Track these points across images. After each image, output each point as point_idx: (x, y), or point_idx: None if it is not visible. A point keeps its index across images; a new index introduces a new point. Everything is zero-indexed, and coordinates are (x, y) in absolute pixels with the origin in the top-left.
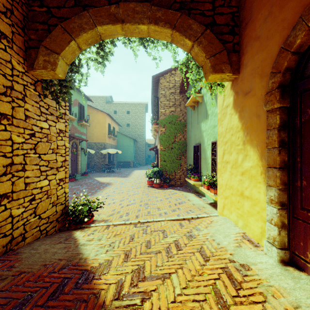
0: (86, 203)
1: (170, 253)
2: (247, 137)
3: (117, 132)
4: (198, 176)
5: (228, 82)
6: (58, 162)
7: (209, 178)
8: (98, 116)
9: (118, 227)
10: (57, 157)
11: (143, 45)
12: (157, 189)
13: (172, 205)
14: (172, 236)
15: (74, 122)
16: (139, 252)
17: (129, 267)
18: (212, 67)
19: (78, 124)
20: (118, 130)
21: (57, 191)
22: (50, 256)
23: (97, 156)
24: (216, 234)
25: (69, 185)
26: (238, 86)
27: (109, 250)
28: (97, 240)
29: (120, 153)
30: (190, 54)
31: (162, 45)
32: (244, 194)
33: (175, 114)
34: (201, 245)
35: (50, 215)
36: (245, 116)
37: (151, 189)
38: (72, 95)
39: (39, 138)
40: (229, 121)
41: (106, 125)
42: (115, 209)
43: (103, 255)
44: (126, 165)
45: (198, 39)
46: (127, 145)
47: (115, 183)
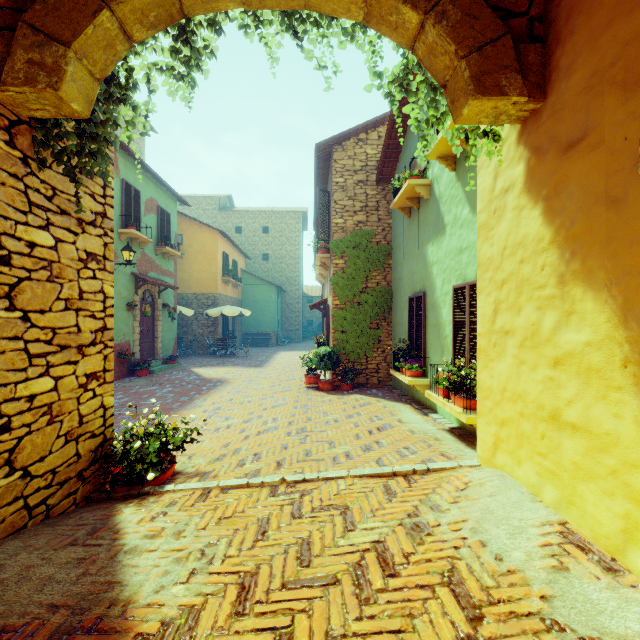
0: (156, 432)
1: (365, 585)
2: (574, 263)
3: (243, 272)
4: (421, 366)
5: (511, 128)
6: (83, 333)
7: (450, 372)
8: (200, 236)
9: (232, 496)
10: (81, 321)
11: (293, 32)
12: (327, 394)
13: (363, 433)
14: (368, 527)
15: (148, 248)
16: (278, 580)
17: (246, 638)
18: (474, 80)
19: (156, 252)
20: (246, 266)
21: (80, 403)
22: (28, 594)
23: (199, 322)
24: (487, 523)
25: (135, 385)
26: (541, 132)
27: (199, 570)
28: (171, 536)
29: (249, 316)
30: (414, 55)
31: (340, 33)
32: (564, 418)
33: (367, 229)
34: (451, 560)
35: (58, 465)
36: (565, 206)
37: (315, 393)
38: (143, 190)
39: (24, 271)
40: (514, 227)
41: (219, 255)
42: (228, 443)
43: (178, 591)
44: (261, 342)
45: (438, 7)
46: (263, 299)
47: (234, 380)
